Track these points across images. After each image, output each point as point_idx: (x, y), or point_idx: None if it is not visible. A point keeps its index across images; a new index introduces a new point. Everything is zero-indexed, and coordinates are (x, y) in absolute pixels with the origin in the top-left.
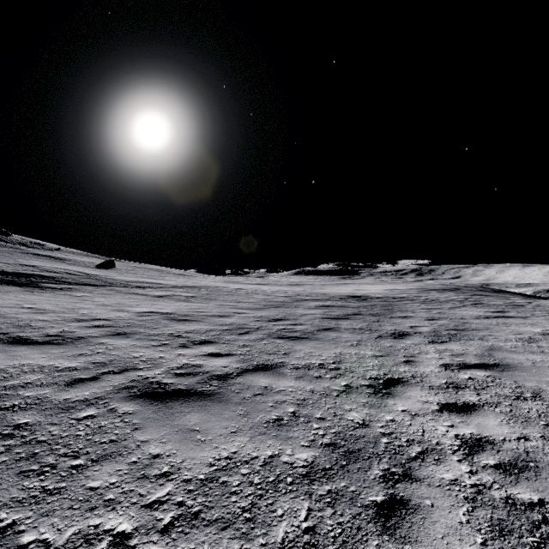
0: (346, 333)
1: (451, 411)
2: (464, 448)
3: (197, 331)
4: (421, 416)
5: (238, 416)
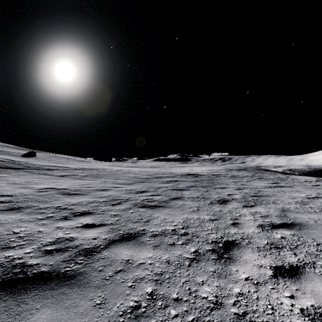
0: (189, 201)
1: (284, 276)
2: None
3: (81, 203)
4: (263, 285)
5: (94, 307)
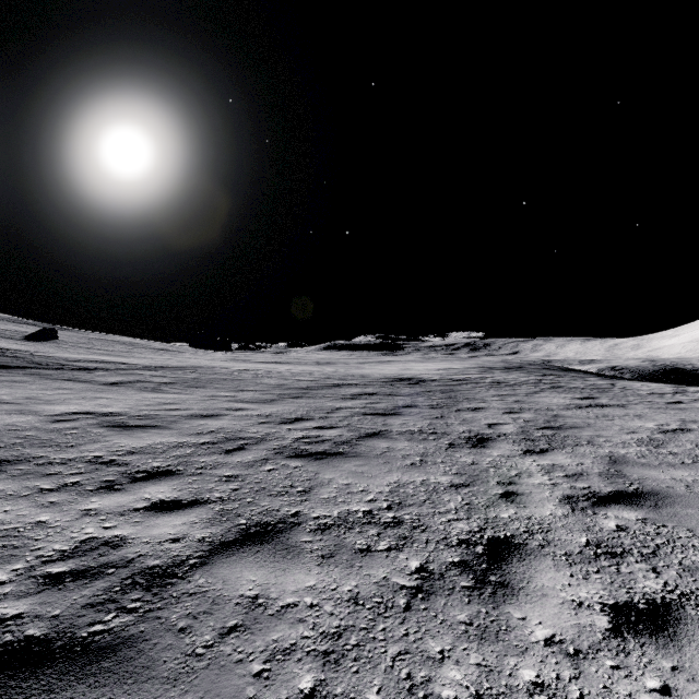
0: (402, 440)
1: (638, 630)
2: None
3: (151, 449)
4: (591, 658)
5: None
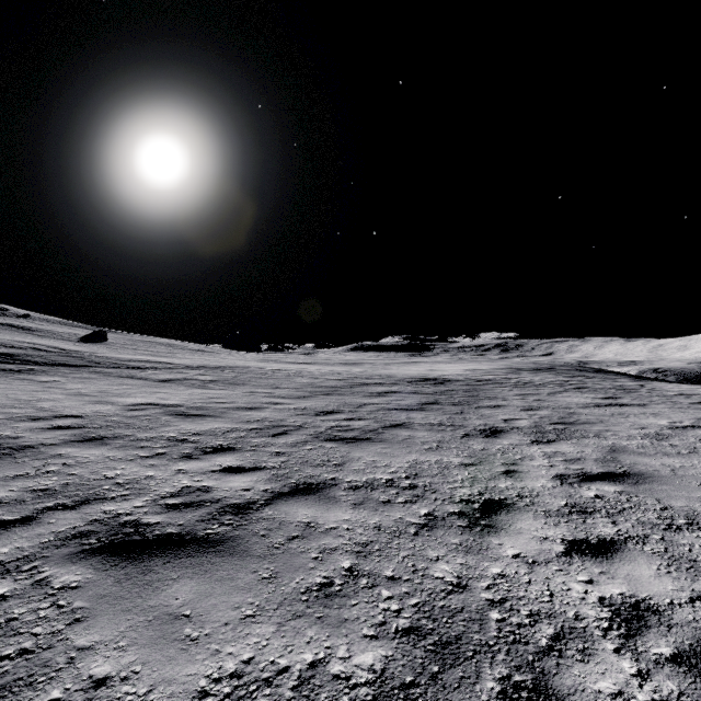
0: (422, 430)
1: (584, 553)
2: (618, 623)
3: (212, 432)
4: (543, 565)
5: (261, 582)
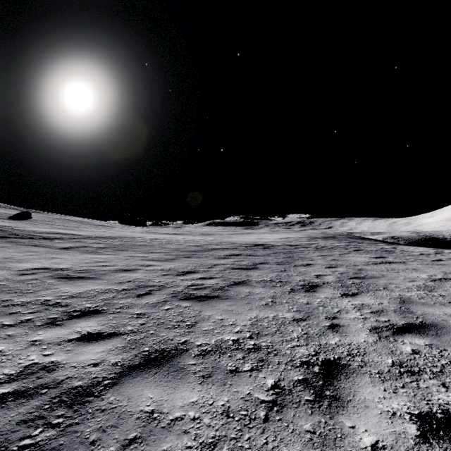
0: (259, 287)
1: (440, 437)
2: None
3: (86, 294)
4: None
5: None
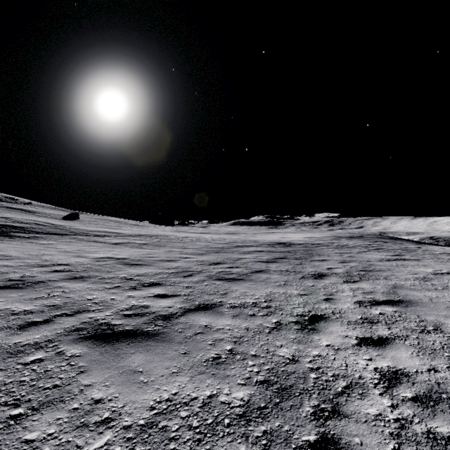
0: (275, 274)
1: (368, 345)
2: (383, 381)
3: (147, 274)
4: (343, 350)
5: (180, 355)
